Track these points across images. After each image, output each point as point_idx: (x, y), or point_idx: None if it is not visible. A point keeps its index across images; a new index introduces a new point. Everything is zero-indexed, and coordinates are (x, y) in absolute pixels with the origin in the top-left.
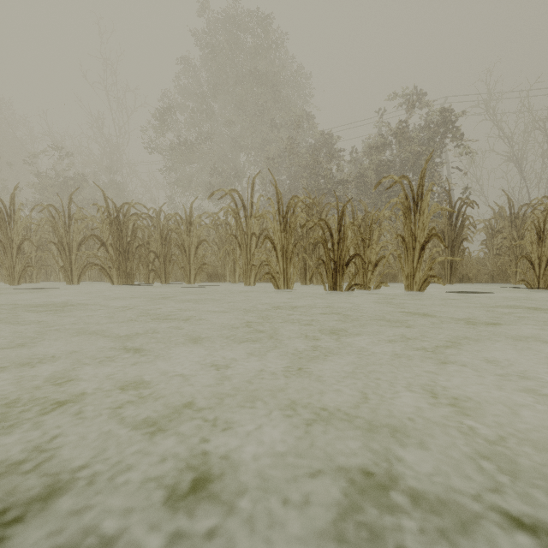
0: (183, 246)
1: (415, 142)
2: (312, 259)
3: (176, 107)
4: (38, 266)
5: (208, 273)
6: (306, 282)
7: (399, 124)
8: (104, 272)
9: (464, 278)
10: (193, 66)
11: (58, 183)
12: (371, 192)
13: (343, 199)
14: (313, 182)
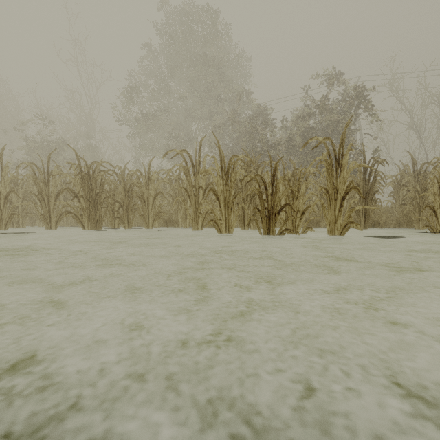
0: (143, 197)
1: (335, 112)
2: (249, 208)
3: (140, 85)
4: (23, 214)
5: (164, 220)
6: (244, 227)
7: (321, 97)
8: (77, 219)
9: (376, 224)
10: (153, 51)
11: (44, 146)
12: (298, 153)
13: (276, 159)
14: (251, 145)
